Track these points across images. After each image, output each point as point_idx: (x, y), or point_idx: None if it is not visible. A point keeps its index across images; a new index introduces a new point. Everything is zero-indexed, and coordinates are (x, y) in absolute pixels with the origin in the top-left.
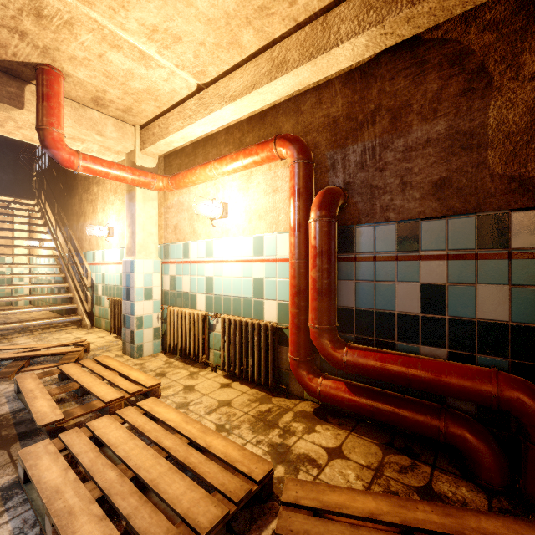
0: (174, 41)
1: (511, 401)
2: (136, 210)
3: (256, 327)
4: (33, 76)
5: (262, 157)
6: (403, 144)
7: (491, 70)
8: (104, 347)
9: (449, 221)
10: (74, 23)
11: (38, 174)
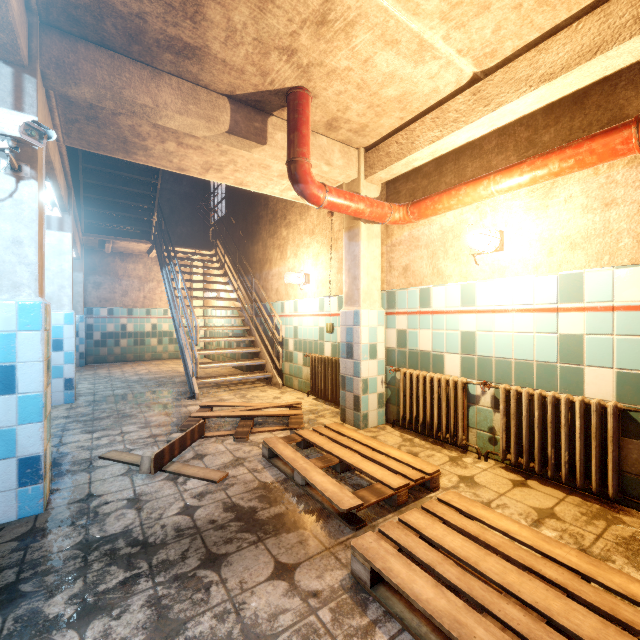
0: (476, 13)
1: None
2: (361, 250)
3: (579, 406)
4: (278, 105)
5: (601, 155)
6: None
7: None
8: (313, 411)
9: None
10: (357, 22)
11: (216, 223)
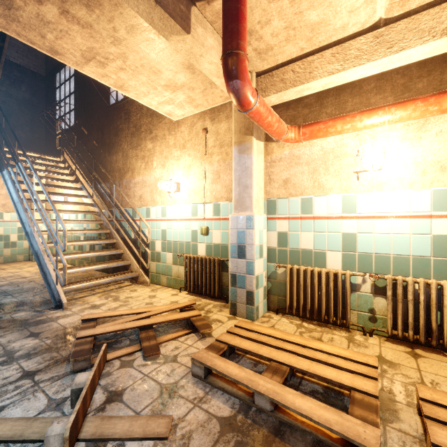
0: None
1: None
2: (253, 162)
3: None
4: None
5: None
6: None
7: None
8: (197, 307)
9: None
10: None
11: (64, 132)
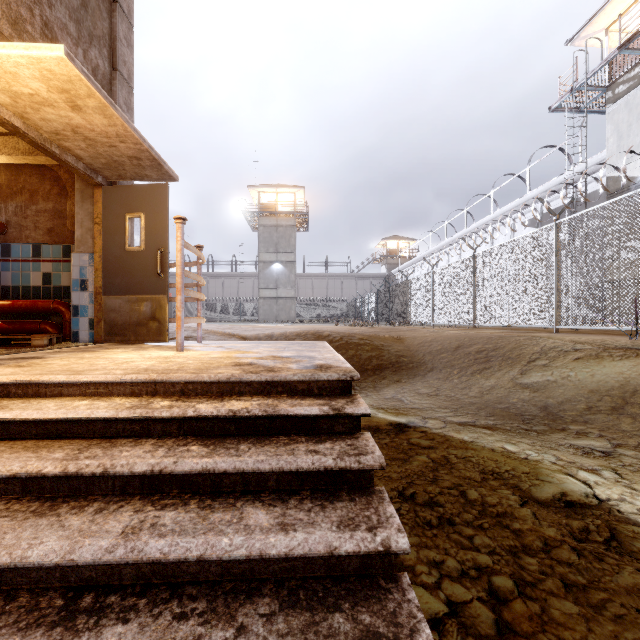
0: None
1: (56, 307)
2: None
3: None
4: None
5: None
6: (36, 208)
7: (68, 189)
8: None
9: (53, 246)
10: None
11: None
